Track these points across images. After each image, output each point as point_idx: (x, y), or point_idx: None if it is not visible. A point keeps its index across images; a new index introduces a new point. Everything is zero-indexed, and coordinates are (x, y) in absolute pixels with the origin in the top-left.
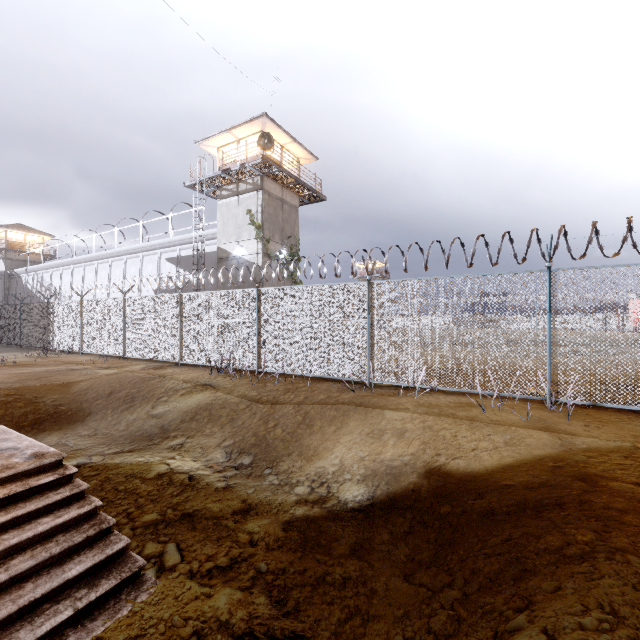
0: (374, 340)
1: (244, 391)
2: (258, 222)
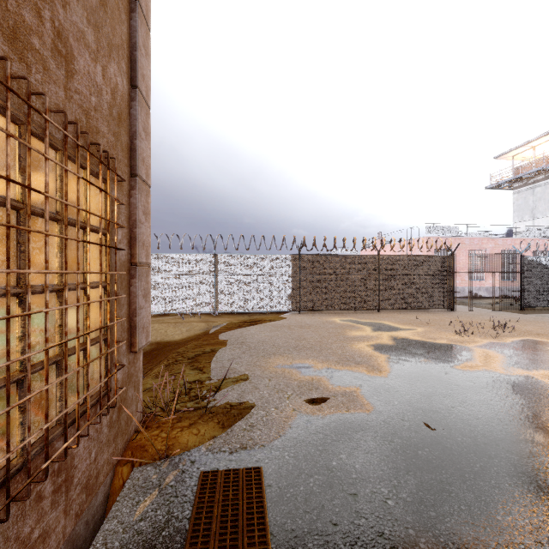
0: None
1: None
2: None
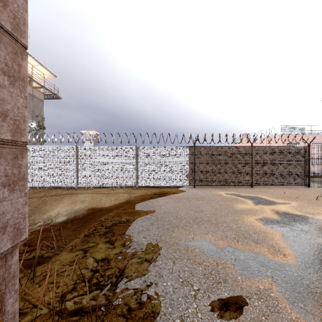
0: (78, 169)
1: None
2: None
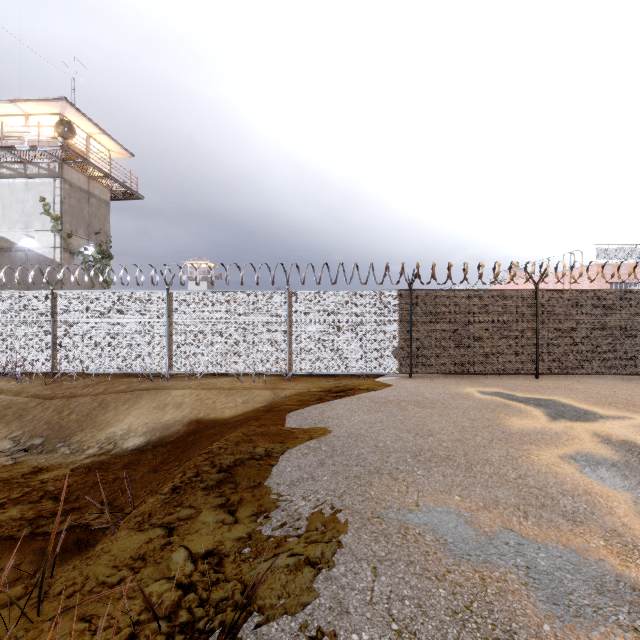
0: (172, 338)
1: (35, 392)
2: (55, 213)
